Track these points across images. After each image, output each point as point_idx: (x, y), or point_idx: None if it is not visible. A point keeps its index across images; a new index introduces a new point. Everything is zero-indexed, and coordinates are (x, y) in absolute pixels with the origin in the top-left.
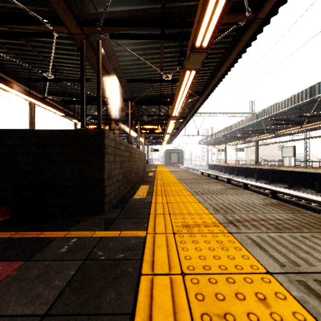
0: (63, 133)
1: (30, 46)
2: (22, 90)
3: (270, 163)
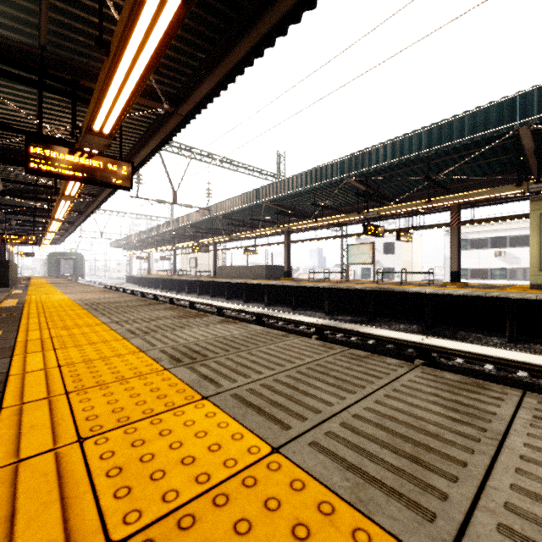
0: None
1: None
2: None
3: (205, 274)
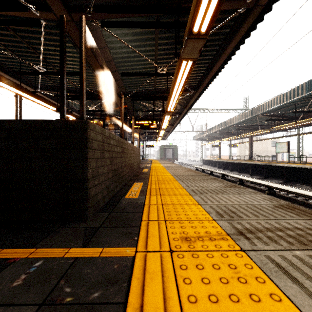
0: (39, 124)
1: (19, 37)
2: (11, 82)
3: (263, 158)
